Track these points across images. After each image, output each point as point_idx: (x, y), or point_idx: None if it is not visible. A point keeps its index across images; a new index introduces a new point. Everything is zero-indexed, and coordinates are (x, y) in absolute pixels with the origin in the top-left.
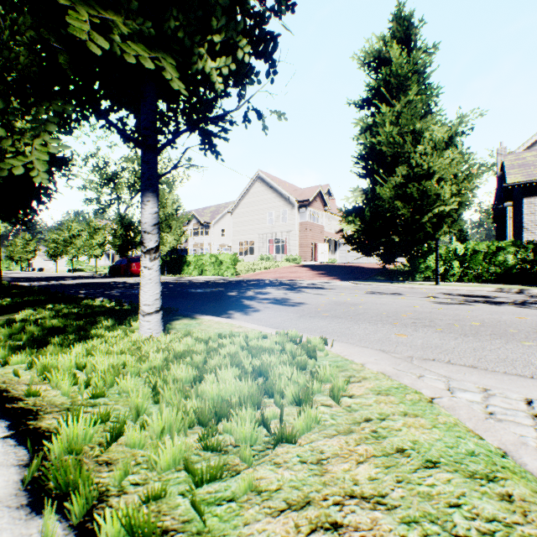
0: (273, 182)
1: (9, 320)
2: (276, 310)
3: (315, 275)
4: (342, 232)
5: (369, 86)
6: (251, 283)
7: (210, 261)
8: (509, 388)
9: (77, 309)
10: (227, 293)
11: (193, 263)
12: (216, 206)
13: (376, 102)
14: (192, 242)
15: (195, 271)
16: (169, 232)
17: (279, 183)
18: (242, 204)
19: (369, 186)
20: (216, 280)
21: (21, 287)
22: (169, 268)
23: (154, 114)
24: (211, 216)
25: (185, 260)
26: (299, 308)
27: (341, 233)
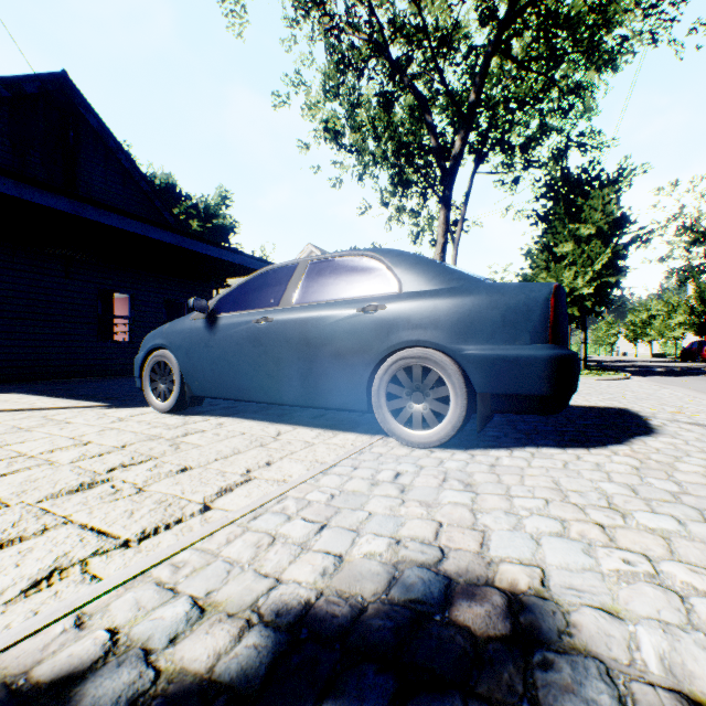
0: None
1: None
2: (690, 378)
3: None
4: None
5: None
6: None
7: None
8: (643, 382)
9: None
10: None
11: None
12: None
13: None
14: None
15: None
16: None
17: None
18: None
19: None
20: None
21: None
22: None
23: (583, 309)
24: None
25: None
26: None
27: None
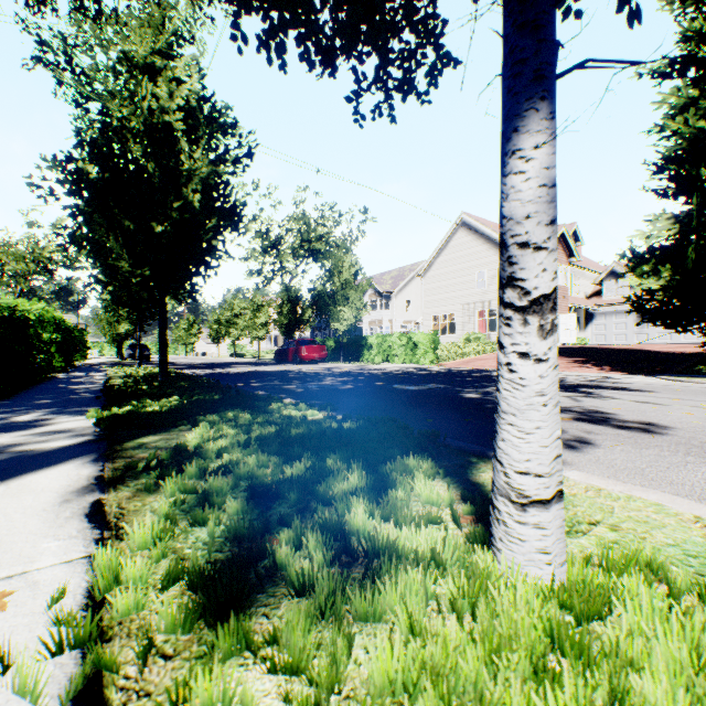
0: (486, 227)
1: (178, 449)
2: (624, 440)
3: (569, 364)
4: (598, 296)
5: (688, 30)
6: (474, 375)
7: (398, 343)
8: None
9: (273, 426)
10: (462, 393)
11: (375, 345)
12: (397, 270)
13: (705, 55)
14: (368, 318)
15: (378, 357)
16: (346, 306)
17: (494, 228)
18: (438, 263)
19: (694, 207)
20: (415, 370)
21: (188, 377)
22: (343, 352)
23: None
24: (391, 284)
25: (364, 342)
26: (673, 439)
27: (595, 298)
